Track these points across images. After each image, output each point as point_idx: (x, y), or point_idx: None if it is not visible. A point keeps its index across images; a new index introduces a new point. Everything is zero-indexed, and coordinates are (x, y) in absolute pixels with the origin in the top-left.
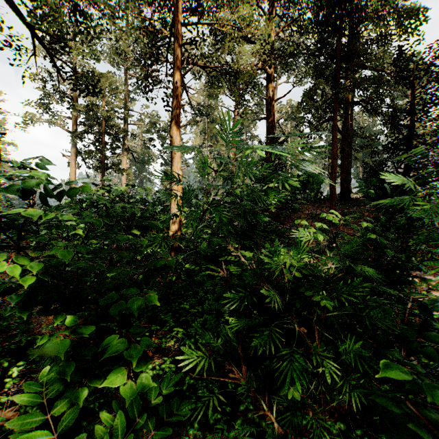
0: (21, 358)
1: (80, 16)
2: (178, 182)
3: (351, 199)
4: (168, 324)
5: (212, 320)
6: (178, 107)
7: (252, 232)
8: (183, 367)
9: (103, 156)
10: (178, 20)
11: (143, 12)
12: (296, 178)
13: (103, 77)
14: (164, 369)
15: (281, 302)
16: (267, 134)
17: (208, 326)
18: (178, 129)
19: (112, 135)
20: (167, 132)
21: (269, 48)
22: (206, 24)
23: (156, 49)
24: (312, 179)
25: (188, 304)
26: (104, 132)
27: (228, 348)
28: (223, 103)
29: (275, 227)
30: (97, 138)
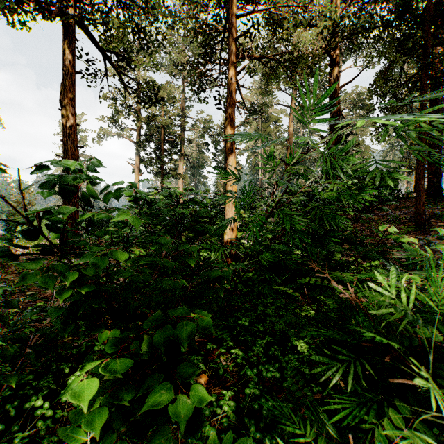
0: (82, 362)
1: (142, 31)
2: (236, 181)
3: (443, 197)
4: (225, 343)
5: (275, 342)
6: (232, 104)
7: (326, 239)
8: (245, 406)
9: (162, 163)
10: (232, 13)
11: (197, 13)
12: (366, 174)
13: (162, 88)
14: (222, 406)
15: (442, 384)
16: (331, 125)
17: (272, 352)
18: (233, 128)
19: (170, 142)
20: (221, 135)
21: (334, 28)
22: (263, 10)
23: (211, 48)
24: (387, 174)
25: (246, 321)
26: (163, 140)
27: (333, 442)
28: (278, 100)
29: (349, 232)
30: (157, 146)
